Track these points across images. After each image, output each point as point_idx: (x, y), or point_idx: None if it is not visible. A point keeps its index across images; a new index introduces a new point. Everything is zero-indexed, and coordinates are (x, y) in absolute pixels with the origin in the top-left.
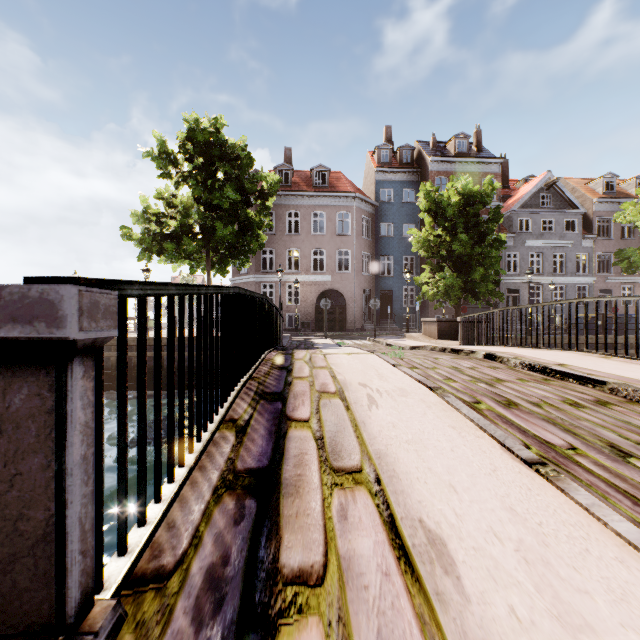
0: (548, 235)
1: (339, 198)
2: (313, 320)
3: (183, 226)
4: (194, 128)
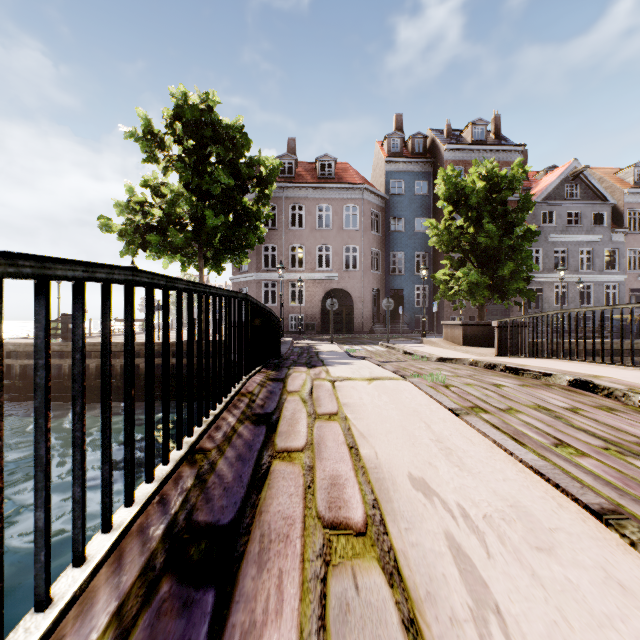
0: (574, 229)
1: (346, 190)
2: (318, 322)
3: (170, 216)
4: (182, 104)
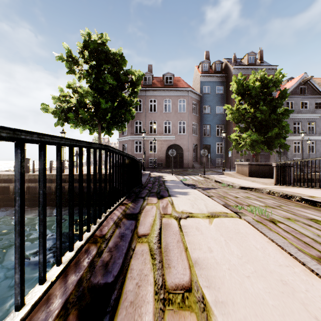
0: (304, 111)
1: (179, 91)
2: (164, 162)
3: (81, 103)
4: (88, 40)
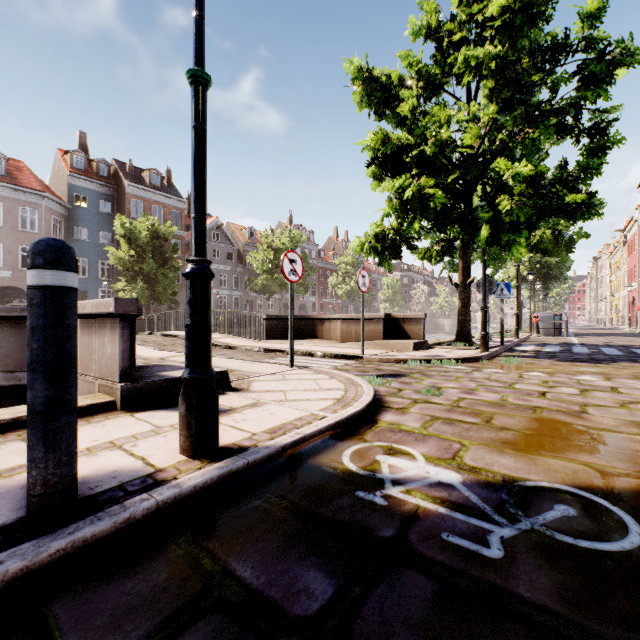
0: (217, 261)
1: (23, 192)
2: None
3: None
4: None
